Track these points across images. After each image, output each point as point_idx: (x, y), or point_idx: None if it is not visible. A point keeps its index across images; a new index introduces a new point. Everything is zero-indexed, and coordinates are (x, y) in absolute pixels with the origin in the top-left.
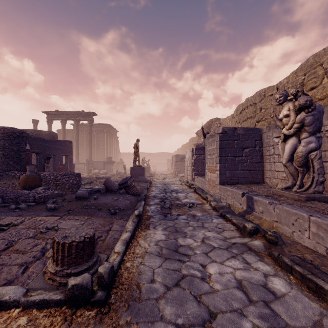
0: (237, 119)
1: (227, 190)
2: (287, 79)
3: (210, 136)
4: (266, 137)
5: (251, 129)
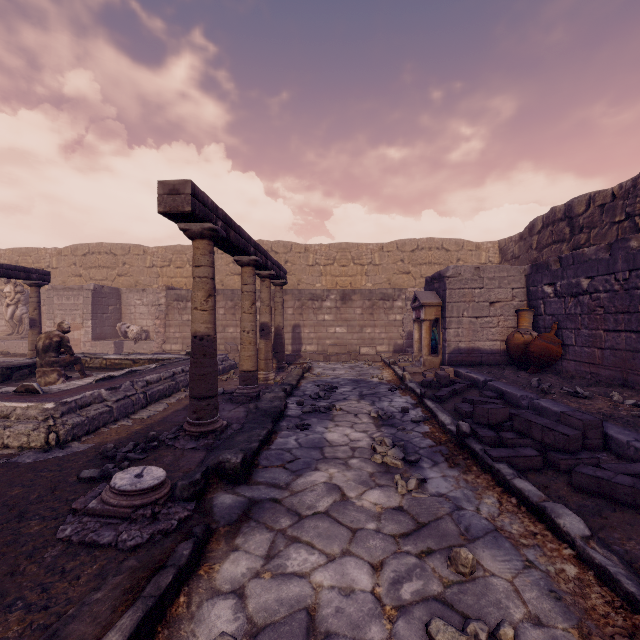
0: None
1: None
2: (5, 252)
3: None
4: None
5: None
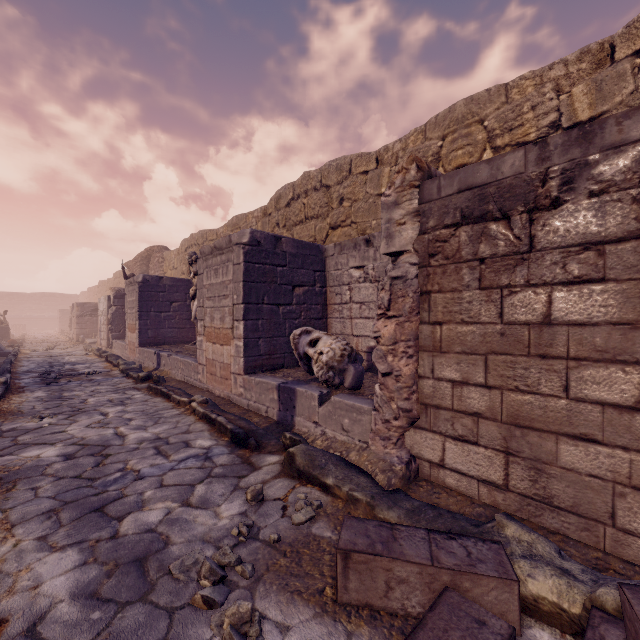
0: (182, 258)
1: (145, 351)
2: (223, 229)
3: (130, 283)
4: None
5: (181, 281)
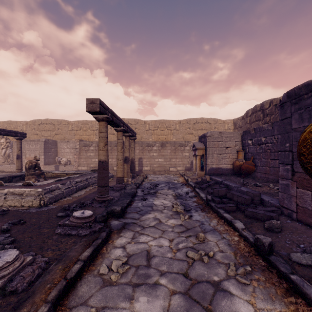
0: None
1: None
2: (0, 123)
3: None
4: None
5: None
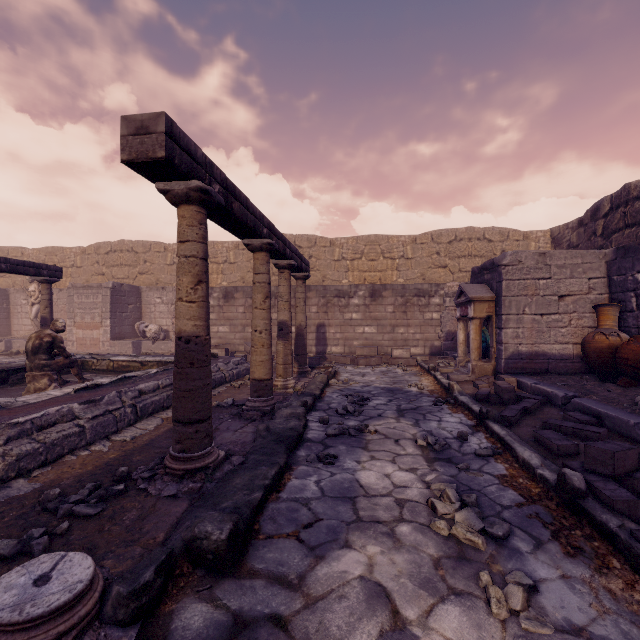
0: None
1: None
2: (33, 251)
3: None
4: (14, 298)
5: None
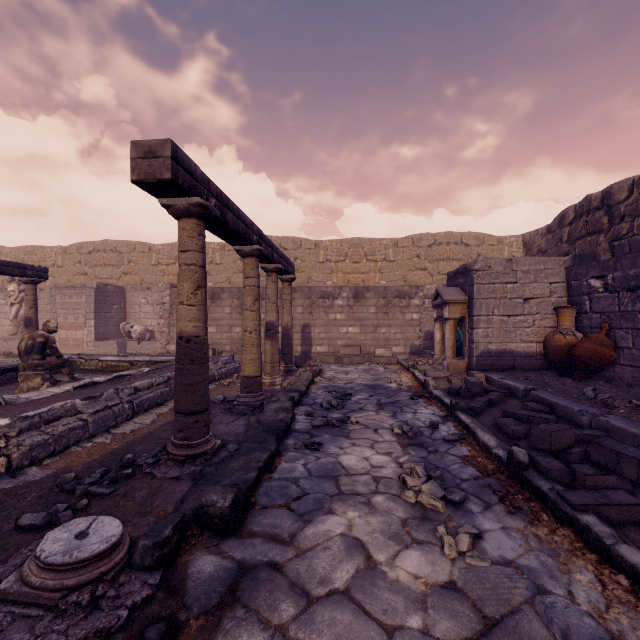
0: None
1: None
2: (11, 250)
3: None
4: None
5: None
